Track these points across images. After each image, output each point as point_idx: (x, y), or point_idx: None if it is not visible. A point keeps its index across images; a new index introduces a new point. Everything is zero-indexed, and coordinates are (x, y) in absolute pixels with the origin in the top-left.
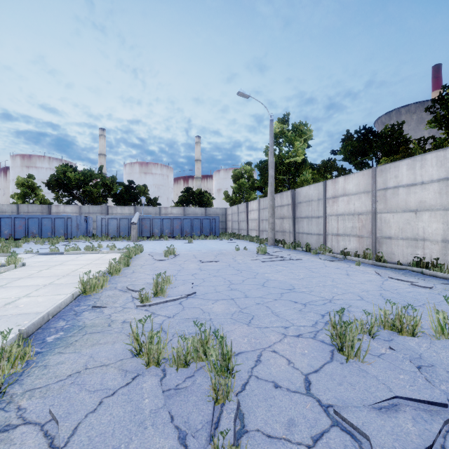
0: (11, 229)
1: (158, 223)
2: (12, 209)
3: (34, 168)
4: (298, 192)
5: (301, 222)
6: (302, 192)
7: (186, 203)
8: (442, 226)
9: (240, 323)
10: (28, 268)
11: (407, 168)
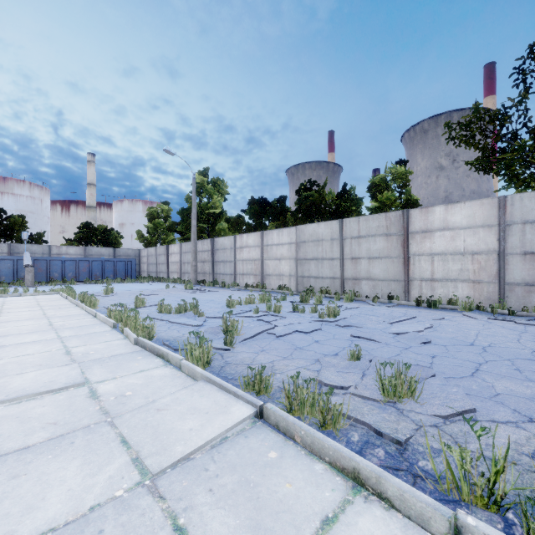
0: None
1: (59, 265)
2: None
3: None
4: (216, 241)
5: (219, 265)
6: (219, 241)
7: (86, 242)
8: (289, 268)
9: None
10: None
11: (276, 234)
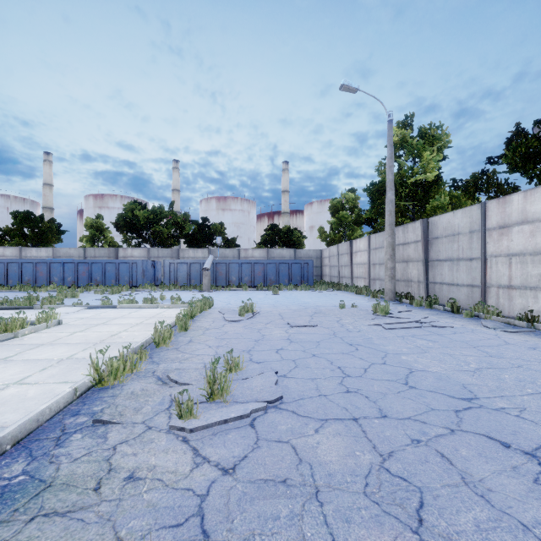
0: (74, 276)
1: (236, 269)
2: (79, 253)
3: (106, 208)
4: (433, 222)
5: (438, 267)
6: (440, 222)
7: (271, 244)
8: None
9: (396, 521)
10: (62, 328)
11: None
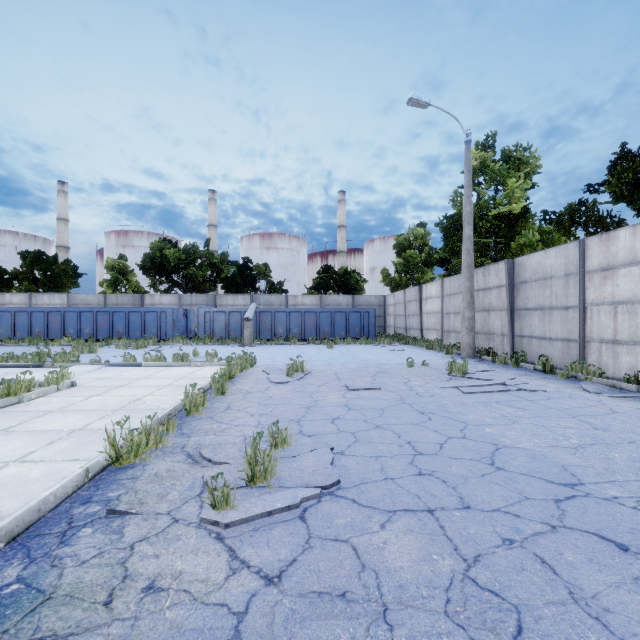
0: (93, 327)
1: (283, 319)
2: (98, 300)
3: (130, 247)
4: (520, 264)
5: (527, 317)
6: (528, 263)
7: (325, 289)
8: None
9: None
10: (76, 391)
11: None
